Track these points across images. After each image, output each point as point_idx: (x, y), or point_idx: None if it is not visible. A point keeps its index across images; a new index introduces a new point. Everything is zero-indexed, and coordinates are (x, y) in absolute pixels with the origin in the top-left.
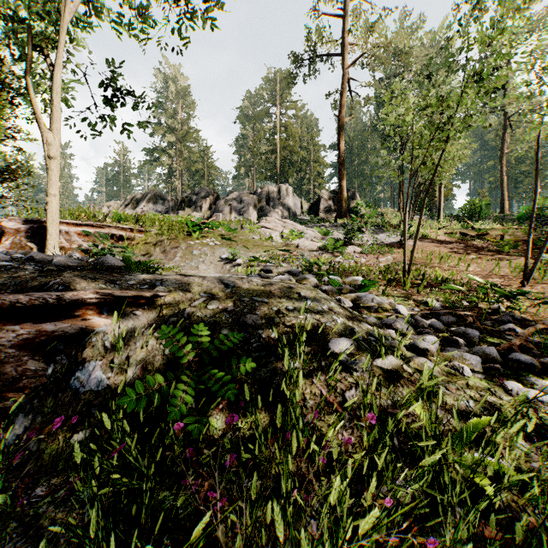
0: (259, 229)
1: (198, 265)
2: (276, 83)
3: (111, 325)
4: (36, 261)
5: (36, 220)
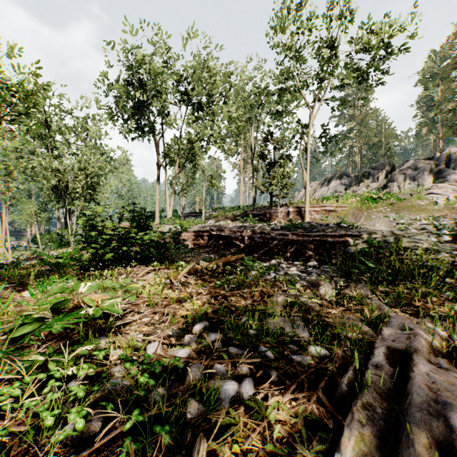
0: (426, 195)
1: (374, 224)
2: None
3: (351, 241)
4: (322, 225)
5: (299, 207)
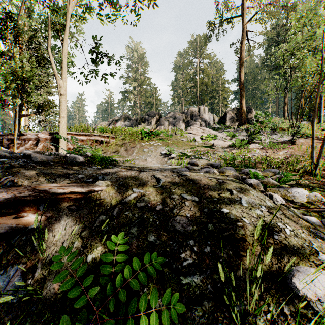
0: (186, 134)
1: (146, 158)
2: (197, 43)
3: (44, 222)
4: (29, 158)
5: (55, 132)
